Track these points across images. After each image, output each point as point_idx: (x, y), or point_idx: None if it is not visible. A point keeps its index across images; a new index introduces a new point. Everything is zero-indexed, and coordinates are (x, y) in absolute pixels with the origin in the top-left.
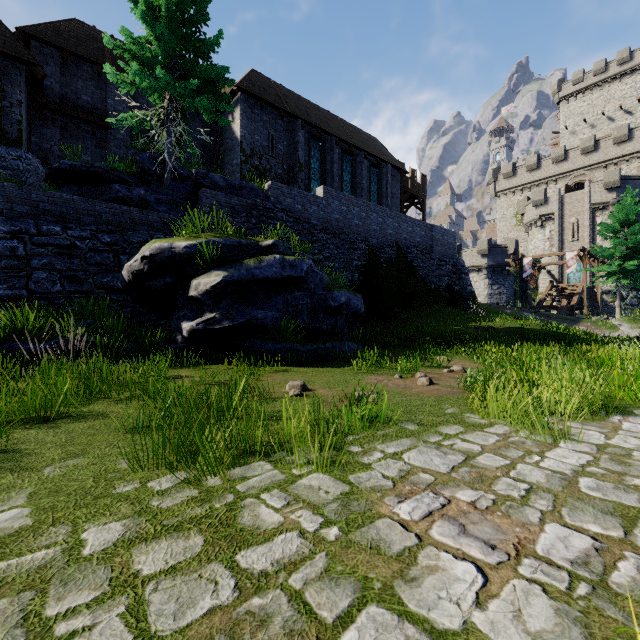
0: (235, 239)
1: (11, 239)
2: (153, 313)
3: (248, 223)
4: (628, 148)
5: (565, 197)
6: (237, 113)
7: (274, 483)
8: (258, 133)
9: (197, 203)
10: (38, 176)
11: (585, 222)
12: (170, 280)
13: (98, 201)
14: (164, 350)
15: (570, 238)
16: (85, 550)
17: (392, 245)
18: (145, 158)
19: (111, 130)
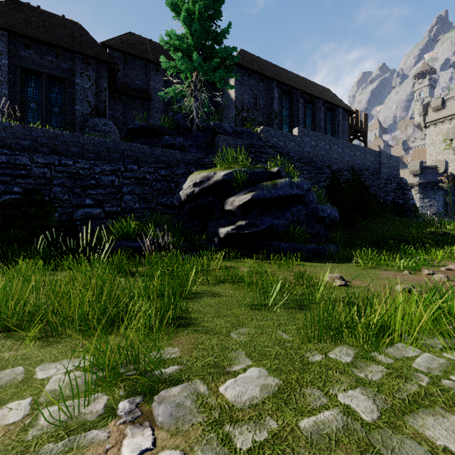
0: (254, 168)
1: (111, 175)
2: (191, 222)
3: (248, 157)
4: None
5: None
6: (232, 81)
7: (445, 366)
8: (246, 94)
9: (213, 145)
10: (115, 135)
11: None
12: (212, 199)
13: (157, 148)
14: (209, 248)
15: None
16: (362, 416)
17: (349, 169)
18: (179, 117)
19: (152, 102)
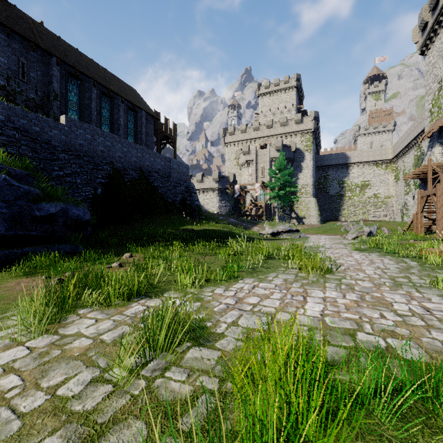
0: None
1: None
2: None
3: None
4: (286, 129)
5: (258, 151)
6: None
7: None
8: (5, 57)
9: None
10: None
11: (267, 167)
12: None
13: None
14: None
15: (261, 175)
16: None
17: (136, 169)
18: None
19: None
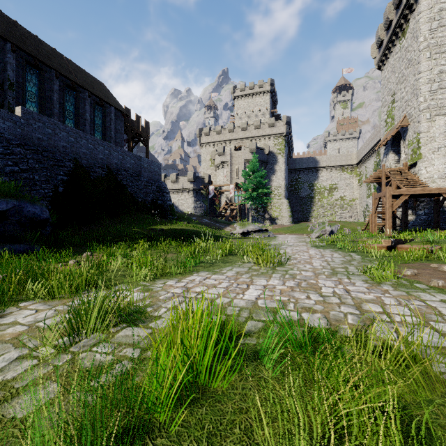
0: None
1: None
2: None
3: None
4: (260, 133)
5: (233, 153)
6: None
7: None
8: None
9: None
10: None
11: (242, 169)
12: None
13: None
14: None
15: (235, 177)
16: None
17: (103, 167)
18: None
19: None
